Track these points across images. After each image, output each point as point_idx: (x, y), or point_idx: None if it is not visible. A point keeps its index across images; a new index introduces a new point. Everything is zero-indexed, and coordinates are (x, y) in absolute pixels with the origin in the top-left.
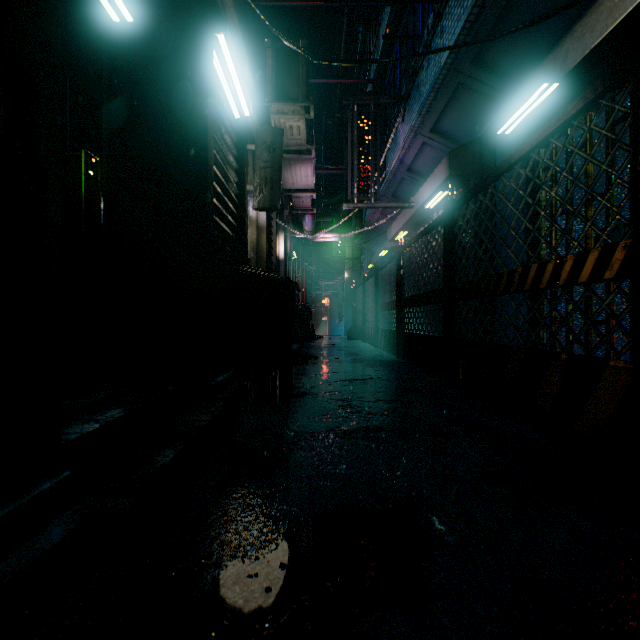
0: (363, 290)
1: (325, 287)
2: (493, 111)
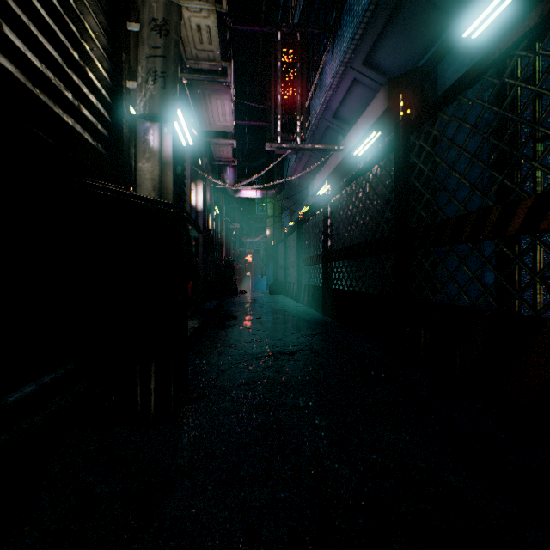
0: (285, 246)
1: (248, 244)
2: (440, 31)
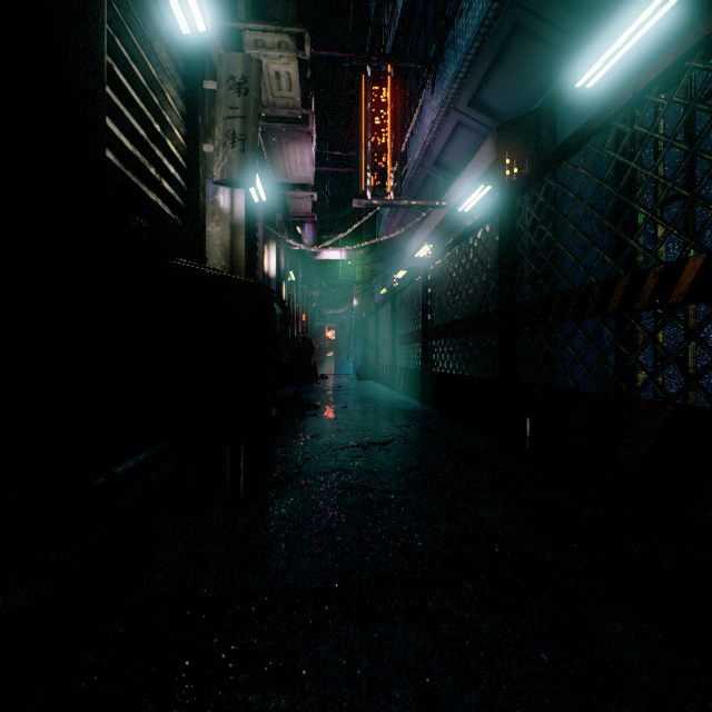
0: (376, 319)
1: (330, 317)
2: (557, 71)
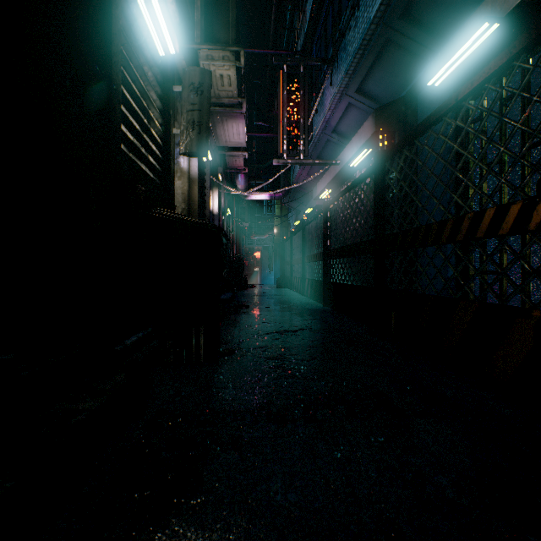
0: (291, 244)
1: (257, 242)
2: (417, 70)
